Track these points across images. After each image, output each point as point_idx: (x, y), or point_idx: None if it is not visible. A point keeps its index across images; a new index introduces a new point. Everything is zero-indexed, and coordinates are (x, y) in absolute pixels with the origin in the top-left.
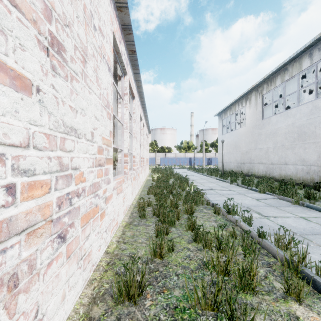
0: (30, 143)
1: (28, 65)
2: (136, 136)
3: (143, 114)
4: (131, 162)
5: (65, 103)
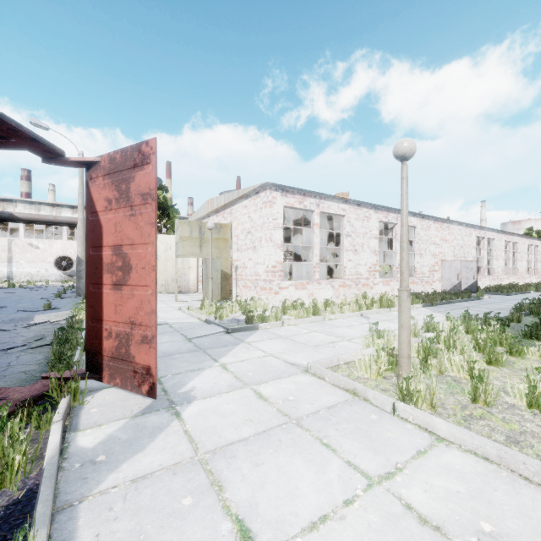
0: (520, 269)
1: (520, 264)
2: (540, 260)
3: None
4: (536, 271)
5: (521, 265)
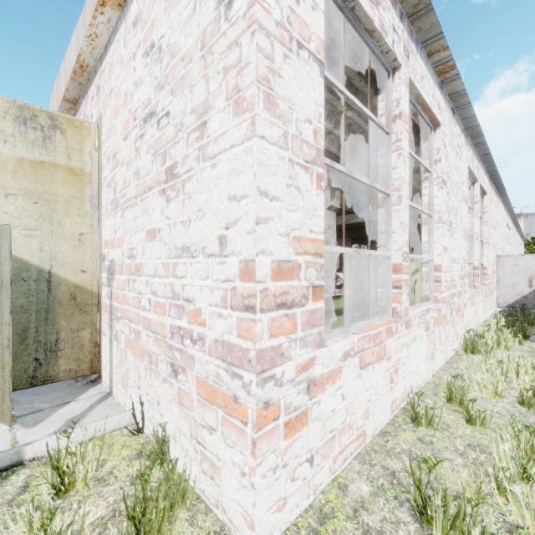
0: None
1: None
2: None
3: (520, 239)
4: None
5: None
